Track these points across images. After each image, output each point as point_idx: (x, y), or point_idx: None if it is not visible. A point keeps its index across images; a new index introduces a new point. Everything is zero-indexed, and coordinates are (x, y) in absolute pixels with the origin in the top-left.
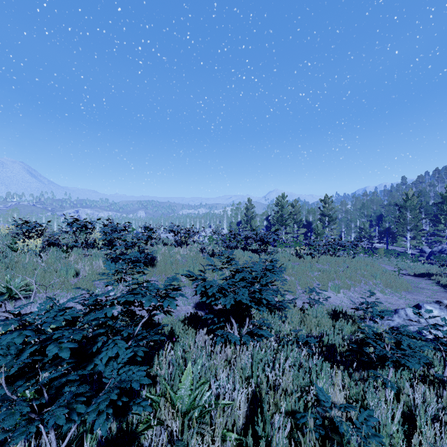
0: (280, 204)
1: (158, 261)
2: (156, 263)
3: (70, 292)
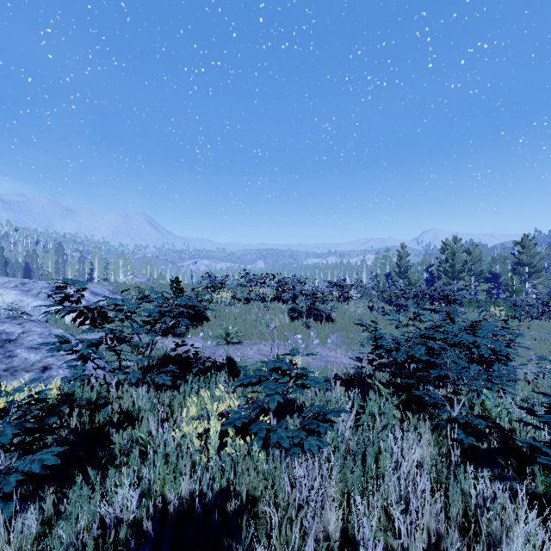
0: (450, 251)
1: (332, 317)
2: (335, 319)
3: (268, 341)
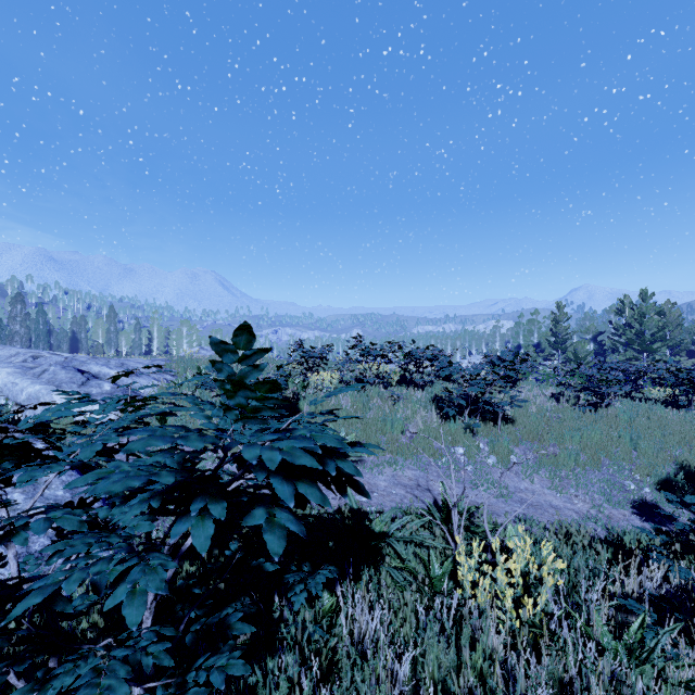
0: (637, 311)
1: (506, 414)
2: (515, 419)
3: (408, 458)
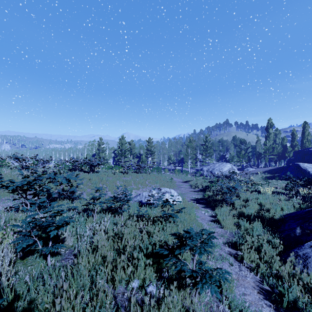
0: (120, 143)
1: None
2: None
3: None
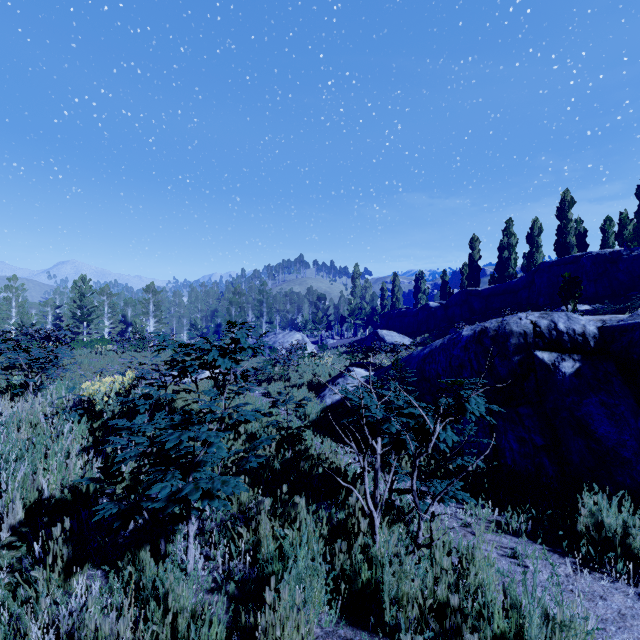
0: (79, 291)
1: None
2: None
3: None
